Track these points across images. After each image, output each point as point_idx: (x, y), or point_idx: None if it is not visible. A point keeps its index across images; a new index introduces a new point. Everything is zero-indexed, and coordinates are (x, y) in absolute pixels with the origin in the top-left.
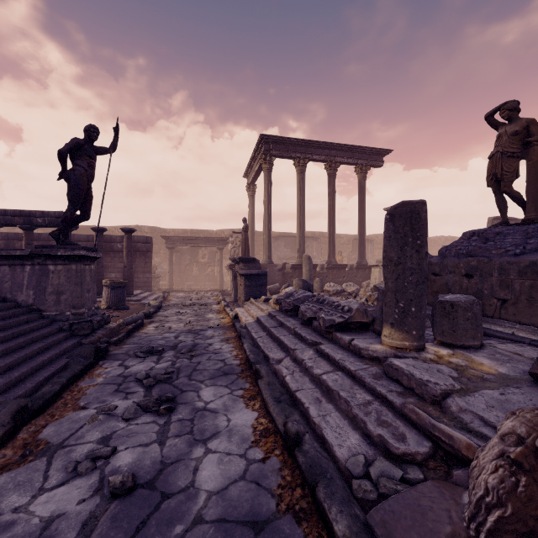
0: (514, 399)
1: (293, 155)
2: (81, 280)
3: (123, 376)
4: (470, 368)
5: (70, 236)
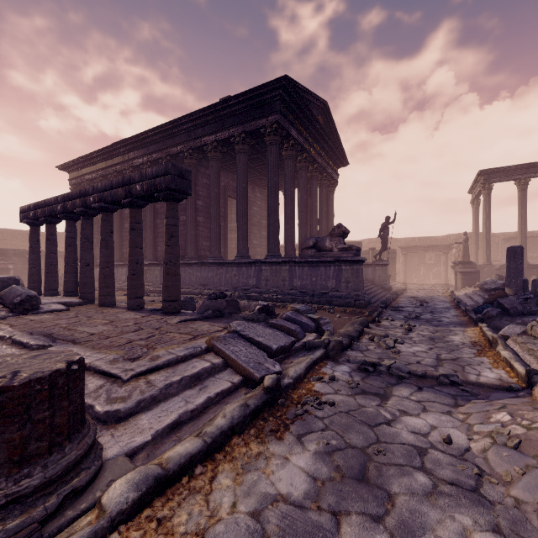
0: None
1: (513, 178)
2: (386, 272)
3: (408, 300)
4: None
5: None
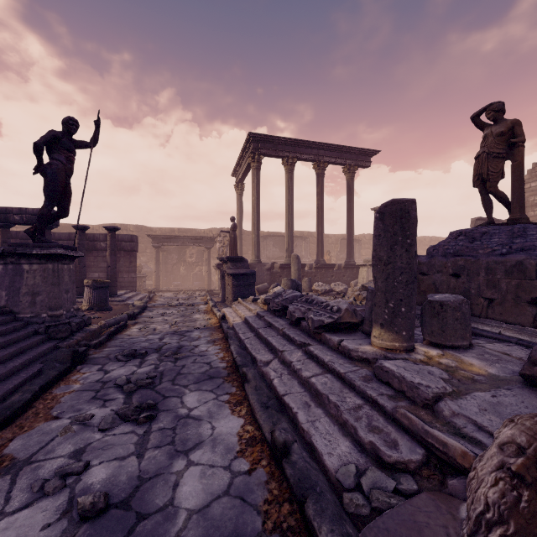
0: (506, 402)
1: (282, 154)
2: (58, 280)
3: (101, 381)
4: (460, 369)
5: (49, 234)
